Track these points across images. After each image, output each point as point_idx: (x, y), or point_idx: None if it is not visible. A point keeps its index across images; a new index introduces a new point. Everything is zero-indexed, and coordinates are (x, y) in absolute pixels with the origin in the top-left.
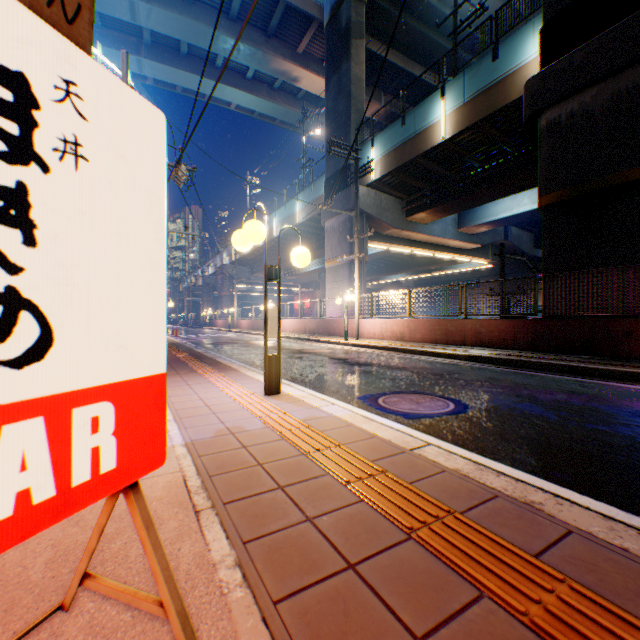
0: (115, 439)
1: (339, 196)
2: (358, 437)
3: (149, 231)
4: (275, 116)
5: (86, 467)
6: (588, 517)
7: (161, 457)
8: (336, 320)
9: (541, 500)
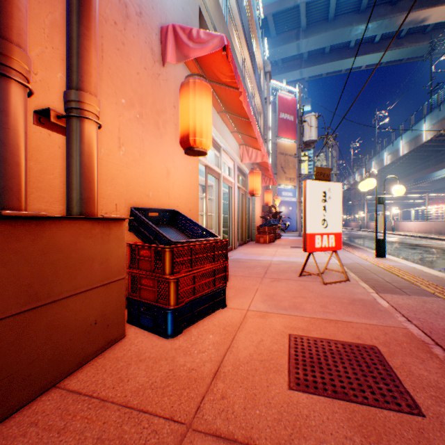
0: (333, 241)
1: None
2: (416, 271)
3: (338, 206)
4: (401, 58)
5: (330, 244)
6: None
7: (340, 248)
8: None
9: None
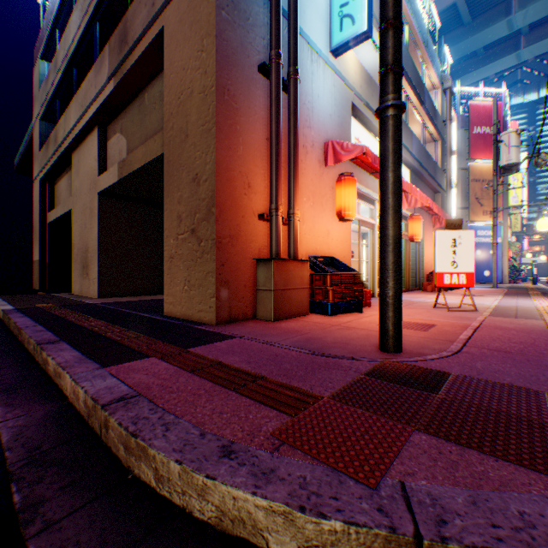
0: (464, 280)
1: None
2: None
3: (470, 250)
4: None
5: (460, 282)
6: None
7: (472, 285)
8: None
9: None
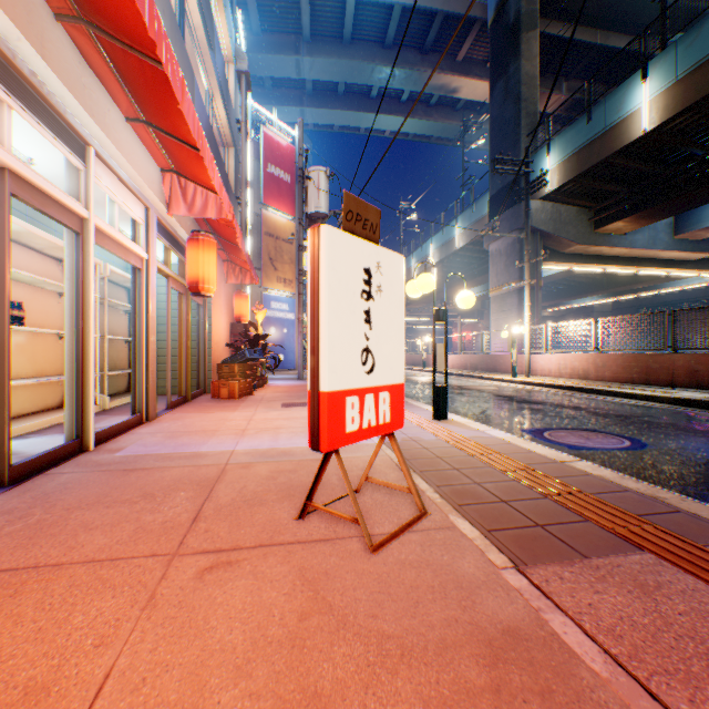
0: (389, 409)
1: (505, 215)
2: (516, 451)
3: (398, 315)
4: (431, 134)
5: (382, 417)
6: (702, 508)
7: (402, 423)
8: (502, 355)
9: (666, 497)
